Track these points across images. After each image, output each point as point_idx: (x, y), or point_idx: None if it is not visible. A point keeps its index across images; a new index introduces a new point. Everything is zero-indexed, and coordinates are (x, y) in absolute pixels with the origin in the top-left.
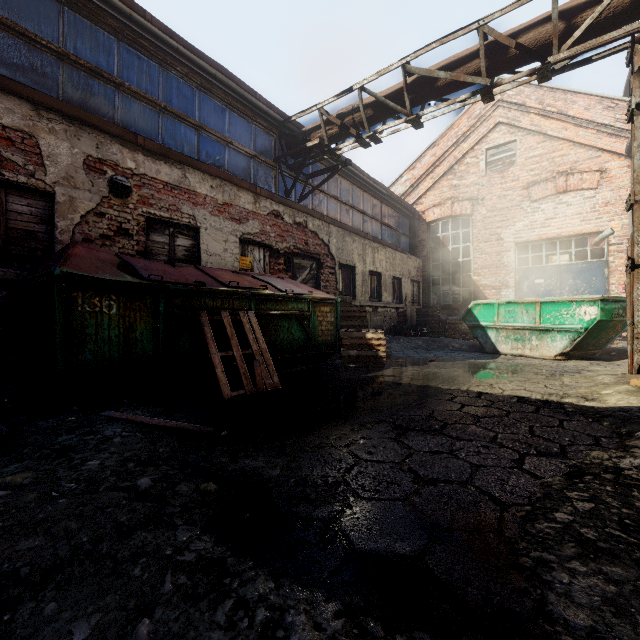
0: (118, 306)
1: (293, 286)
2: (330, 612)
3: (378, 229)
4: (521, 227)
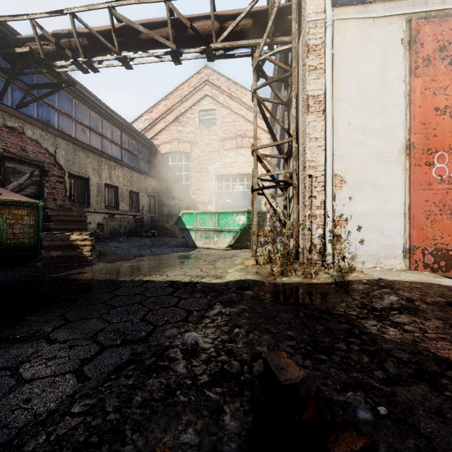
0: None
1: None
2: None
3: (118, 152)
4: (219, 165)
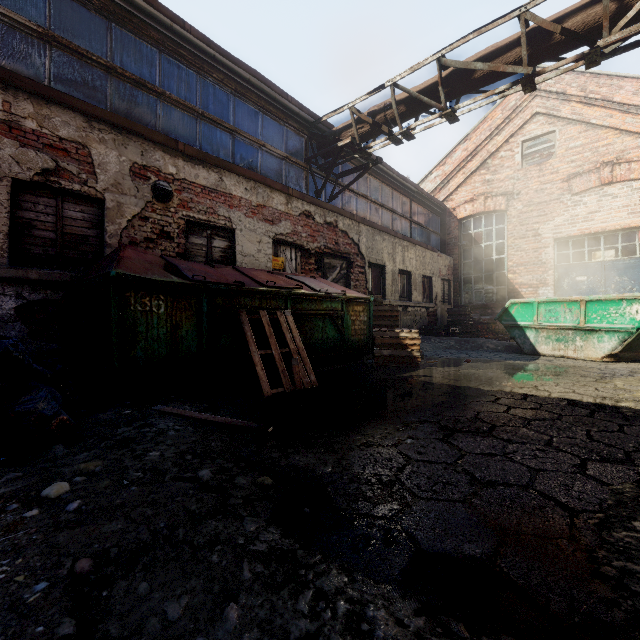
0: (166, 305)
1: (326, 285)
2: (409, 609)
3: (407, 227)
4: (561, 222)
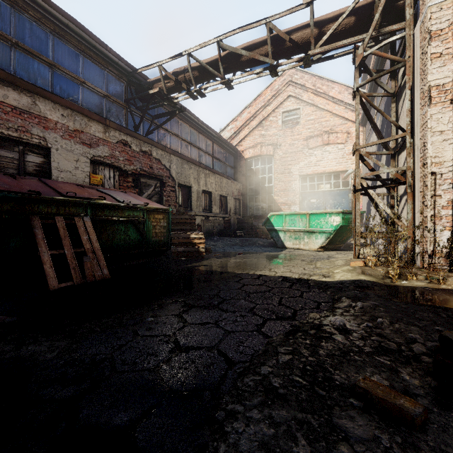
0: None
1: (132, 198)
2: None
3: (210, 161)
4: (303, 165)
